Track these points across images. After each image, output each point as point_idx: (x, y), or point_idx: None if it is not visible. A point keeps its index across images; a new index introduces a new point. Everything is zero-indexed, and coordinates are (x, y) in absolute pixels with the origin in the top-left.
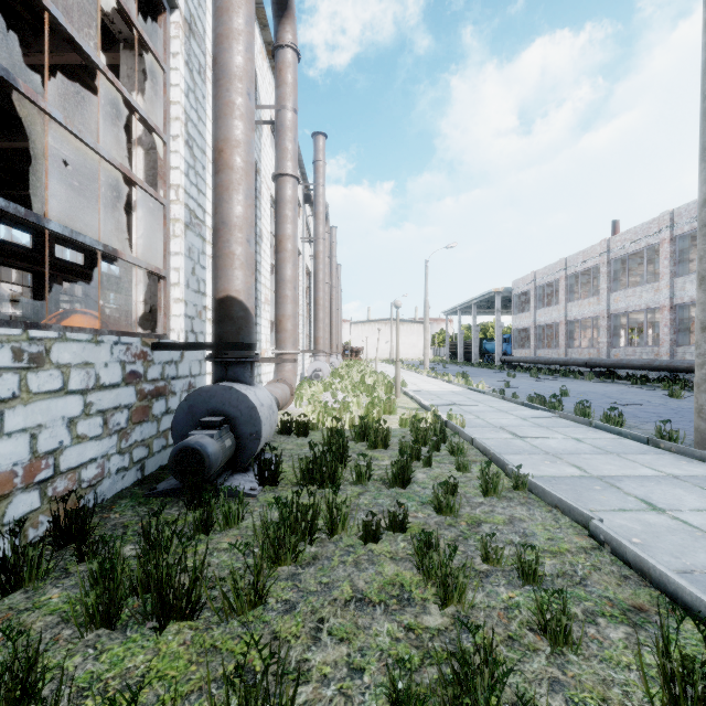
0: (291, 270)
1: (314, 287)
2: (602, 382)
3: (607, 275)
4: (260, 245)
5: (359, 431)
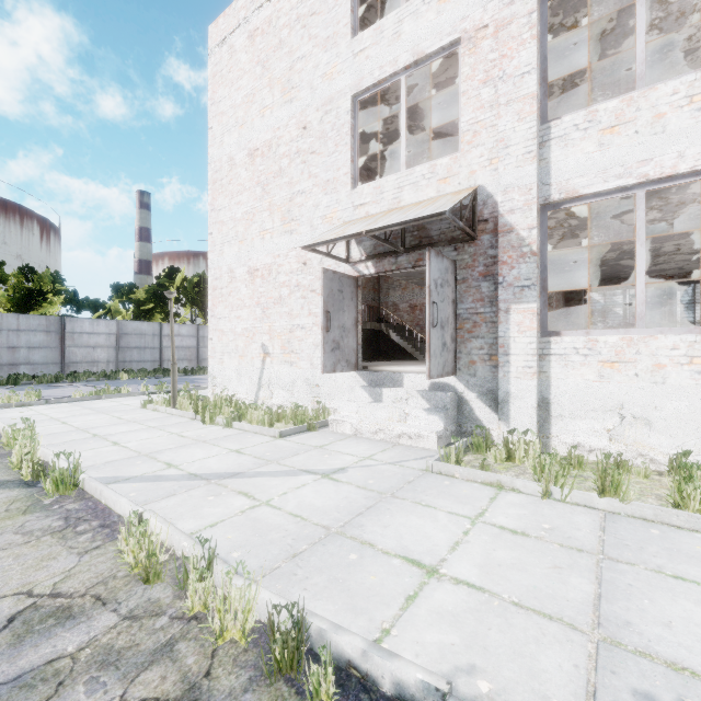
0: None
1: None
2: None
3: None
4: None
5: None
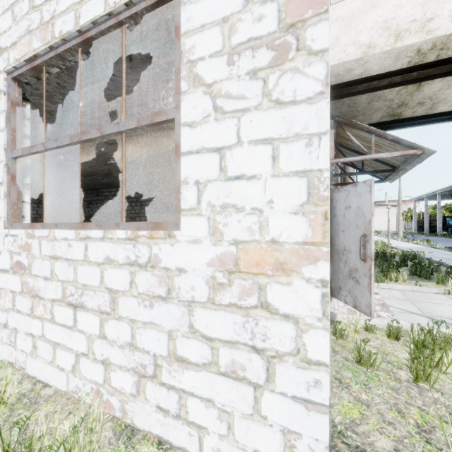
0: None
1: None
2: None
3: None
4: None
5: (382, 254)
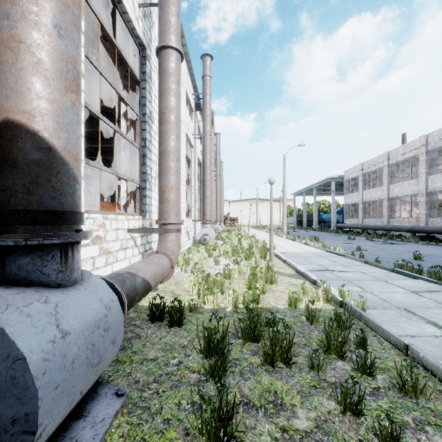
0: (174, 142)
1: (203, 172)
2: (429, 244)
3: (425, 162)
4: (150, 125)
5: (246, 327)
